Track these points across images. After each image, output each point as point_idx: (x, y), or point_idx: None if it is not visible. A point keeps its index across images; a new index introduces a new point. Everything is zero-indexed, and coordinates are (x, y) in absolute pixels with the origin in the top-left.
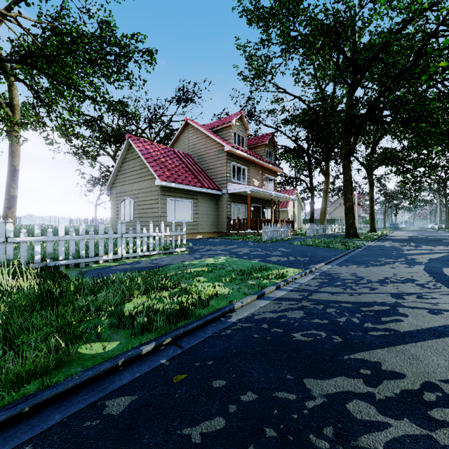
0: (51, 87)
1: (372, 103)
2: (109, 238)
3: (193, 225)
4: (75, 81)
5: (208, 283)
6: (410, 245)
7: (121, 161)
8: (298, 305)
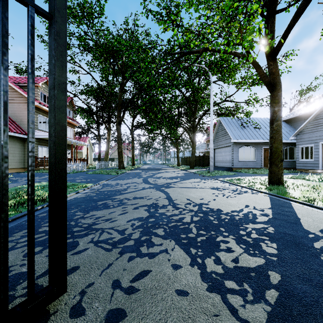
0: None
1: (131, 99)
2: None
3: None
4: None
5: (45, 192)
6: (145, 171)
7: None
8: (94, 193)
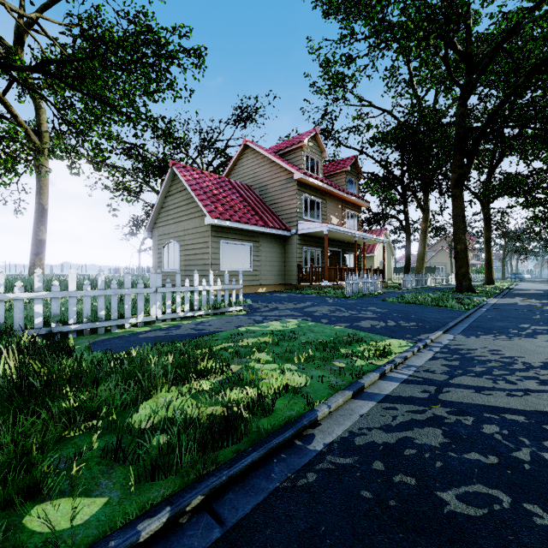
0: (84, 108)
1: (496, 109)
2: (139, 294)
3: (253, 275)
4: (111, 100)
5: (272, 364)
6: None
7: (164, 194)
8: (427, 414)
